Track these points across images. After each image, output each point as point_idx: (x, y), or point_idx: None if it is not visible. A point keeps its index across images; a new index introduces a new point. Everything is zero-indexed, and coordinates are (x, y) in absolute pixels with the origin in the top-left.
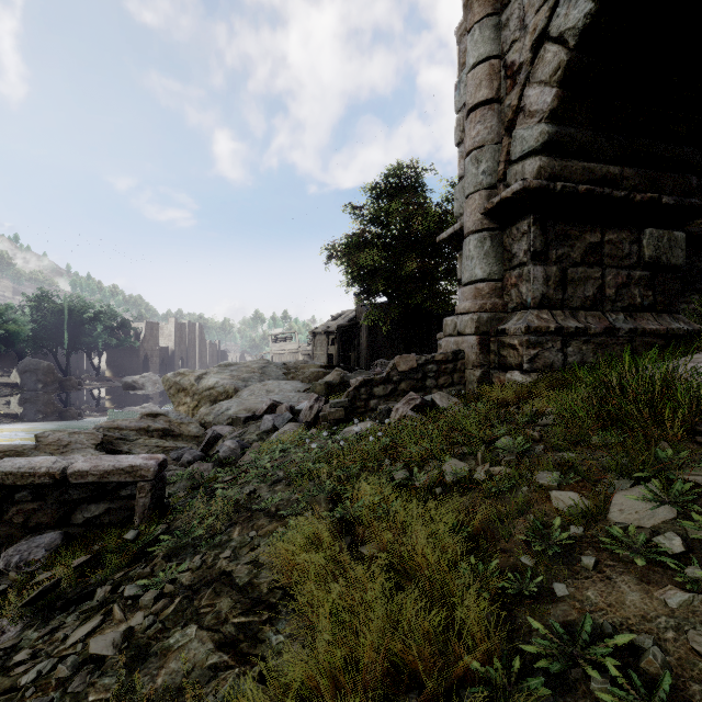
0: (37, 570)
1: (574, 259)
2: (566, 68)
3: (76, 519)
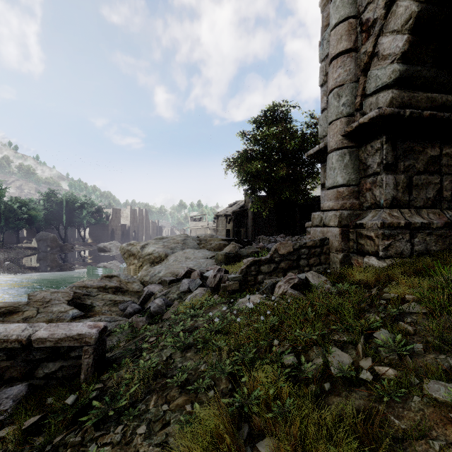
0: (4, 419)
1: (418, 169)
2: (417, 17)
3: (38, 374)
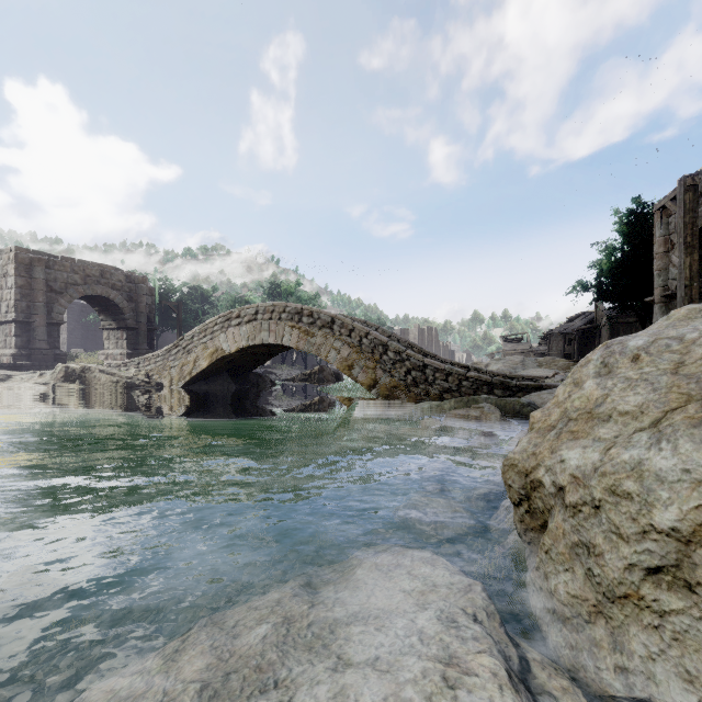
0: None
1: None
2: None
3: None
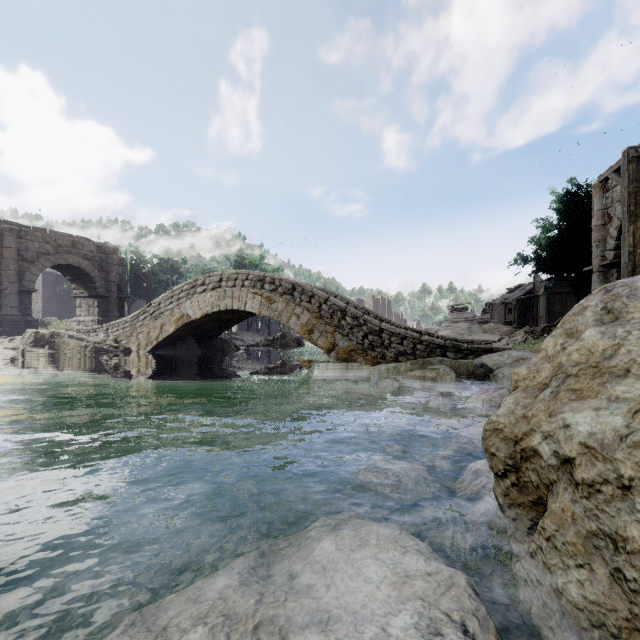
0: None
1: None
2: None
3: None
